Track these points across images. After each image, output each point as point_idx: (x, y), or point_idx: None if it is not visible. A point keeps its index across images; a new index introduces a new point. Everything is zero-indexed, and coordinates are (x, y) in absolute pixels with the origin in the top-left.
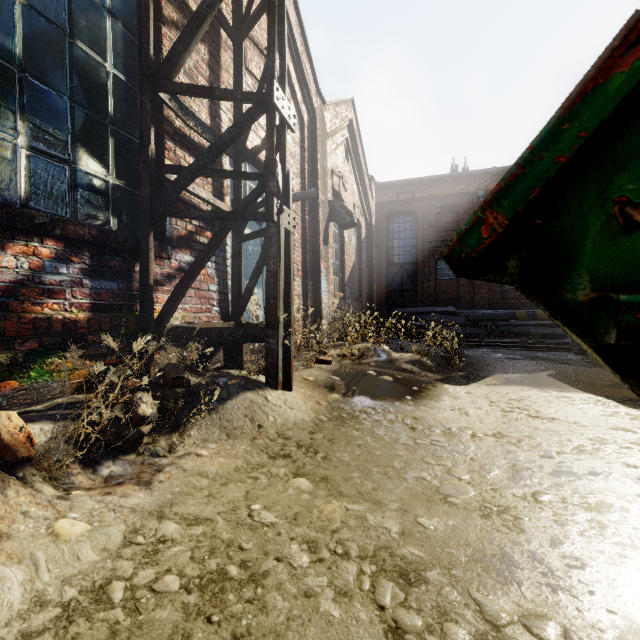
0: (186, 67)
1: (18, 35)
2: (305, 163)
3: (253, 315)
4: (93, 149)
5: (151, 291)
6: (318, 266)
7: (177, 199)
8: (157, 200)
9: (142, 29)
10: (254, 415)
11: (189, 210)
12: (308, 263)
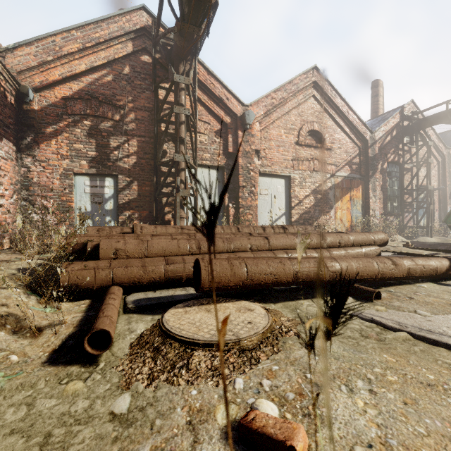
0: (406, 179)
1: (389, 192)
2: (440, 175)
3: (420, 224)
4: (394, 201)
5: (404, 221)
6: (446, 207)
7: (405, 204)
8: (404, 207)
9: (402, 182)
10: (424, 239)
11: (410, 208)
12: (441, 207)
